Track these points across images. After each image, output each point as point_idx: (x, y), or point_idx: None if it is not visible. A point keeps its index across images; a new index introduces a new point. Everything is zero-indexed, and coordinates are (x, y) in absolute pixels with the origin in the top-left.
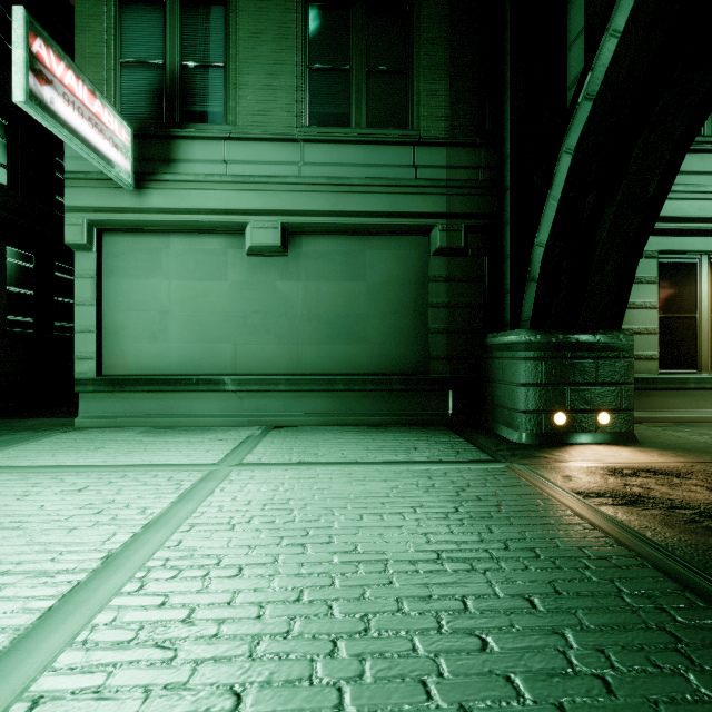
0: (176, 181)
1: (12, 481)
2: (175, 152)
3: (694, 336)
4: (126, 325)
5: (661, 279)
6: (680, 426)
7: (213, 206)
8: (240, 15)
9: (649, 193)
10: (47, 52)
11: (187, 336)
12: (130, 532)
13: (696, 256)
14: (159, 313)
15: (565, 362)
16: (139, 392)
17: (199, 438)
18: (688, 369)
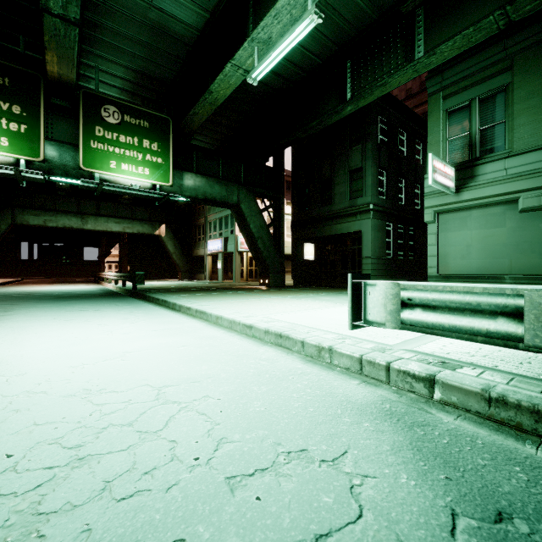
0: (476, 185)
1: None
2: (475, 172)
3: None
4: (449, 252)
5: None
6: None
7: (497, 192)
8: (514, 91)
9: None
10: (435, 162)
11: (481, 256)
12: None
13: None
14: (465, 246)
15: None
16: (456, 281)
17: None
18: None
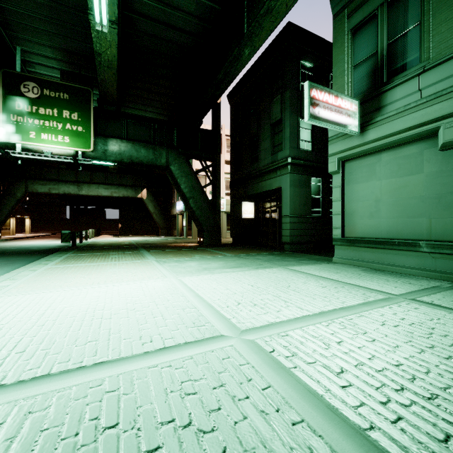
0: (383, 119)
1: (303, 277)
2: (383, 102)
3: None
4: (356, 210)
5: None
6: None
7: (409, 125)
8: None
9: None
10: (316, 93)
11: (392, 214)
12: (333, 307)
13: None
14: (374, 201)
15: None
16: (362, 247)
17: (395, 279)
18: None
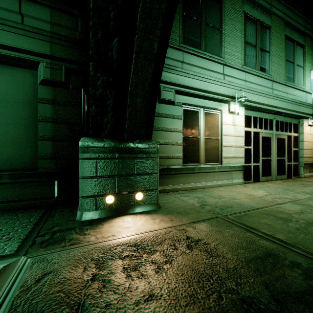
0: None
1: None
2: None
3: (198, 147)
4: None
5: (184, 118)
6: (190, 192)
7: None
8: None
9: (154, 49)
10: None
11: None
12: None
13: (199, 108)
14: None
15: (114, 160)
16: None
17: None
18: (195, 163)
